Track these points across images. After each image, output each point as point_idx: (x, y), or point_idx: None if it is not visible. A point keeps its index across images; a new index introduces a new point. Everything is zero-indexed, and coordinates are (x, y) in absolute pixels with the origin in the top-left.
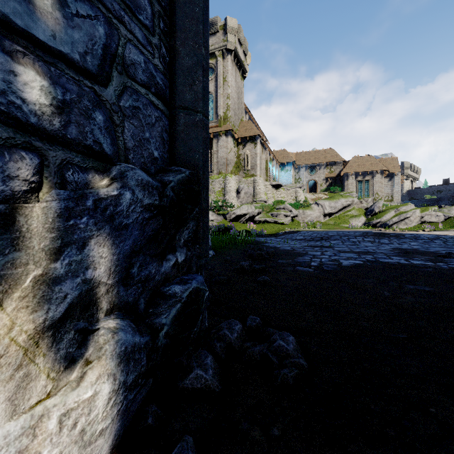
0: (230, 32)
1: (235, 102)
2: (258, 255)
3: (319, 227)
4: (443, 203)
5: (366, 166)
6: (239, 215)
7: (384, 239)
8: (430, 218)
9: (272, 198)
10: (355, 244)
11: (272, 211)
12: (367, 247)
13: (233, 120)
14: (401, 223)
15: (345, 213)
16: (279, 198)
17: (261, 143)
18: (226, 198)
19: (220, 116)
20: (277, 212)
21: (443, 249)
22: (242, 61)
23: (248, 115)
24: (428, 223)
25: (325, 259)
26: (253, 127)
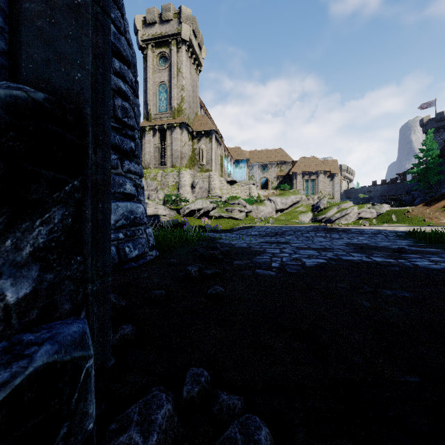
0: (185, 22)
1: (190, 95)
2: (211, 256)
3: (272, 222)
4: (373, 202)
5: (312, 166)
6: (193, 210)
7: (335, 234)
8: (365, 214)
9: (226, 194)
10: (309, 239)
11: (226, 206)
12: (321, 242)
13: (188, 113)
14: (342, 218)
15: (294, 209)
16: (234, 194)
17: (216, 139)
18: (180, 193)
19: (175, 108)
20: (232, 207)
21: (390, 243)
22: (197, 54)
23: (203, 109)
24: (364, 218)
25: (287, 259)
26: (208, 122)
